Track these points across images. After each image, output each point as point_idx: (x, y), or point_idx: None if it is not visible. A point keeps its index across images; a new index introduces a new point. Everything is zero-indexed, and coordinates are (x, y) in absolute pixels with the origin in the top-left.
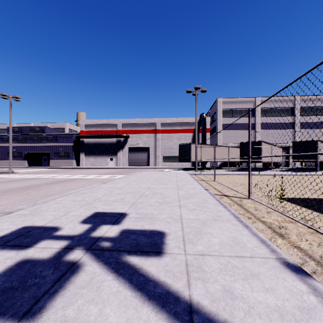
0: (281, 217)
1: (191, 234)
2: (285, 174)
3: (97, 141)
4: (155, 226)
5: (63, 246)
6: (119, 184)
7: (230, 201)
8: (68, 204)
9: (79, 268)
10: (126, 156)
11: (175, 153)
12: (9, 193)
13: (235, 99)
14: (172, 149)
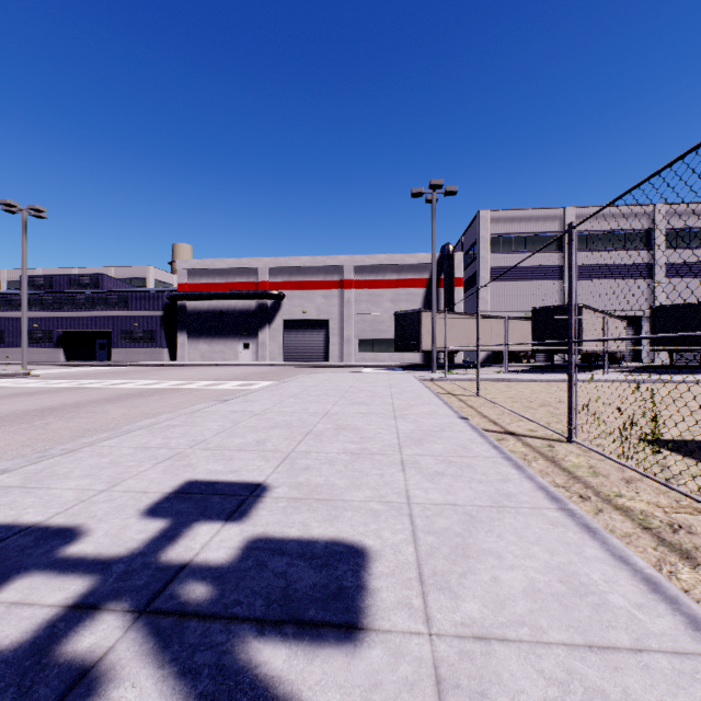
0: (667, 497)
1: (439, 556)
2: (638, 380)
3: (215, 306)
4: (339, 528)
5: (72, 596)
6: (258, 405)
7: (525, 447)
8: (125, 458)
9: (96, 695)
10: (279, 338)
11: (386, 332)
12: (3, 424)
13: (520, 212)
14: (379, 324)
